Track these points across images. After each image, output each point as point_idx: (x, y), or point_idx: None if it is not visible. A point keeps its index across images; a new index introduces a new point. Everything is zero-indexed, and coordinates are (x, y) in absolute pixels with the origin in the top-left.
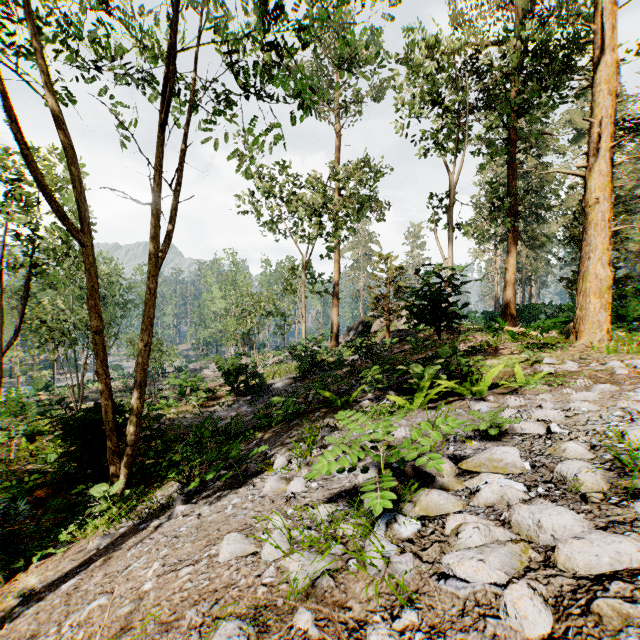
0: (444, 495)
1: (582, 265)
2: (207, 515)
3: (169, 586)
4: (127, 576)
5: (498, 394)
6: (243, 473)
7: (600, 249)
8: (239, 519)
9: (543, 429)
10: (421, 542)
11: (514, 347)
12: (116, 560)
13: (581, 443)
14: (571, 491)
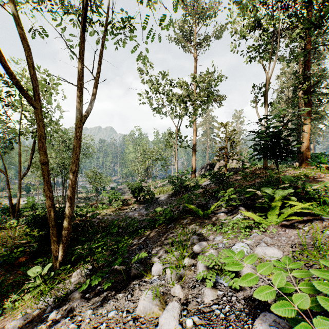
0: None
1: None
2: (84, 328)
3: None
4: None
5: None
6: (129, 271)
7: None
8: None
9: None
10: None
11: (328, 177)
12: None
13: None
14: None
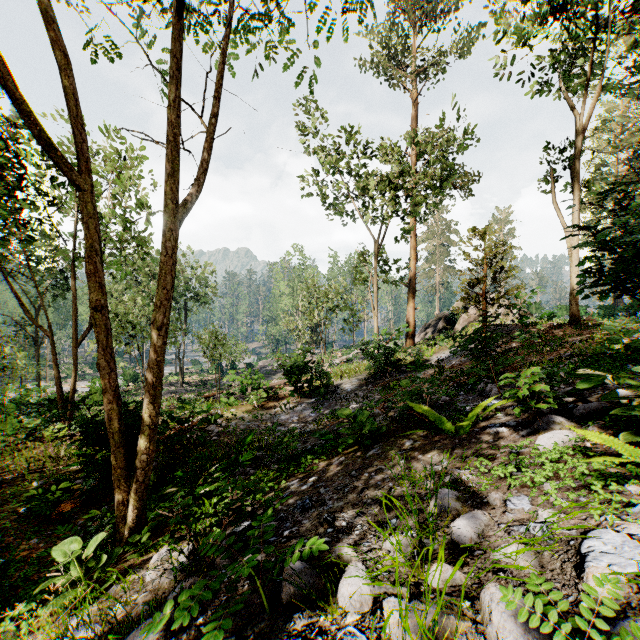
0: None
1: None
2: None
3: None
4: None
5: None
6: (277, 576)
7: None
8: None
9: None
10: None
11: None
12: None
13: None
14: None
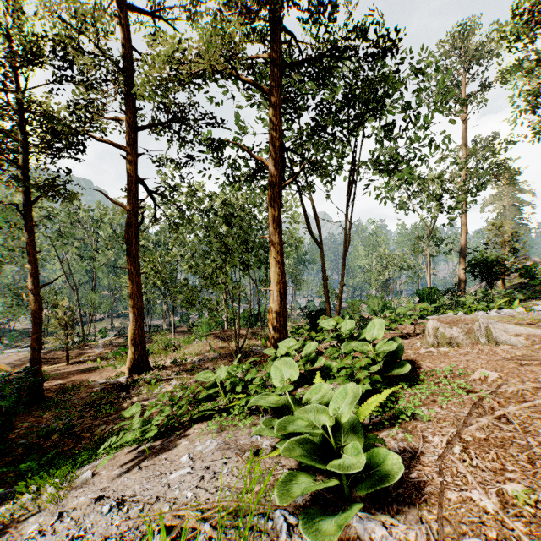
0: None
1: None
2: None
3: None
4: None
5: None
6: None
7: None
8: None
9: None
10: None
11: None
12: None
13: None
14: None
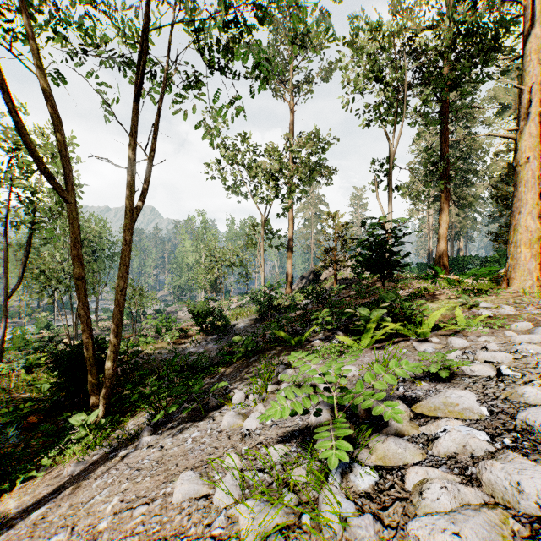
0: (401, 443)
1: (513, 219)
2: (169, 448)
3: (122, 527)
4: (88, 509)
5: (441, 335)
6: (205, 406)
7: (530, 204)
8: (196, 454)
9: (493, 371)
10: (380, 498)
11: (450, 293)
12: (83, 490)
13: (538, 387)
14: (540, 443)
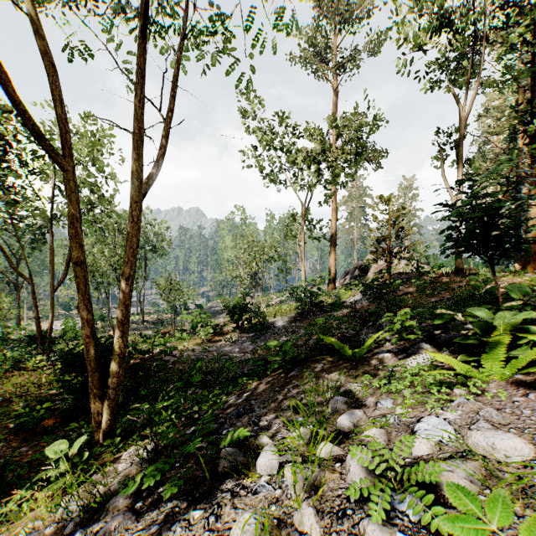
0: None
1: None
2: None
3: None
4: None
5: None
6: (216, 459)
7: None
8: None
9: None
10: None
11: None
12: None
13: None
14: None
